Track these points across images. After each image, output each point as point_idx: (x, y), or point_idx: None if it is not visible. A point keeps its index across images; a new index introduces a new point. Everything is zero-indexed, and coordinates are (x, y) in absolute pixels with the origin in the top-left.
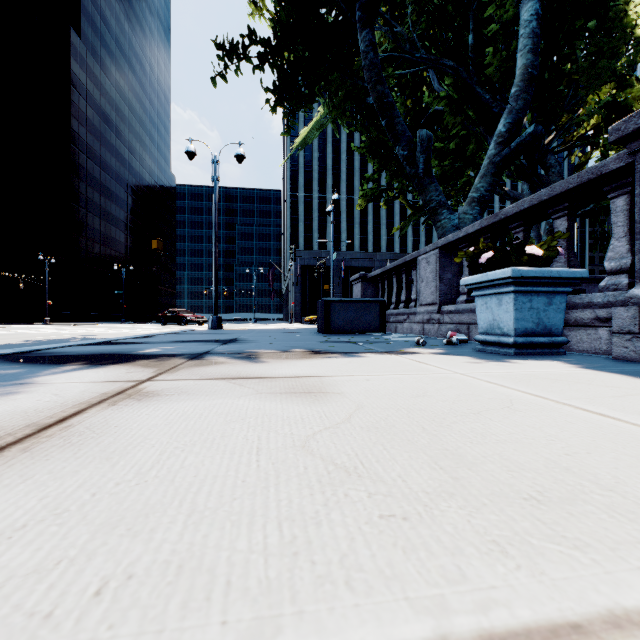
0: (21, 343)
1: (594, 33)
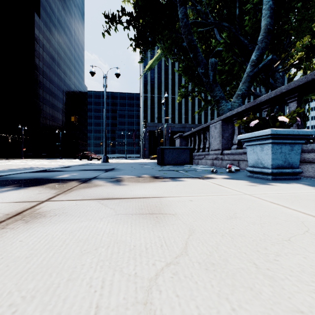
0: (2, 170)
1: (300, 9)
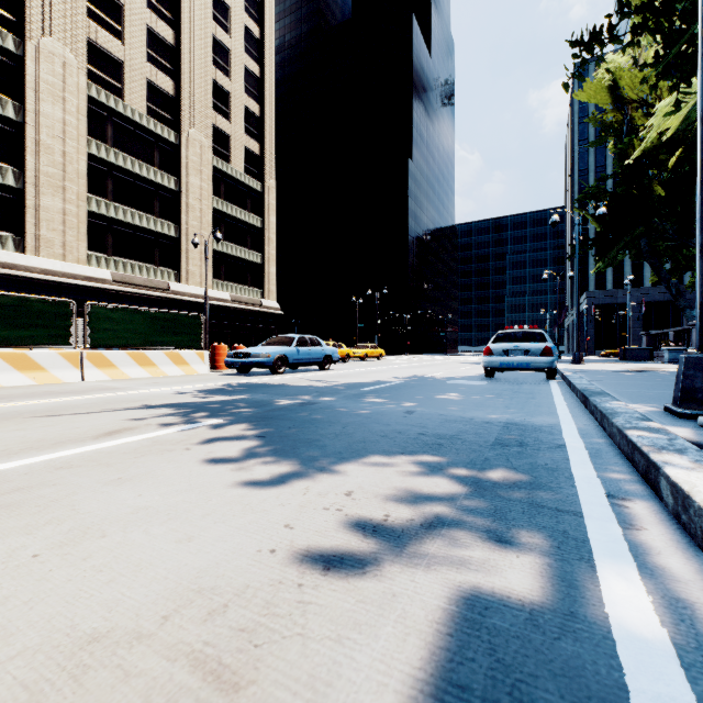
0: None
1: None
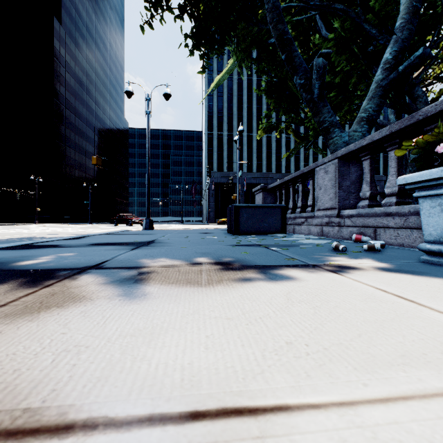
0: None
1: None
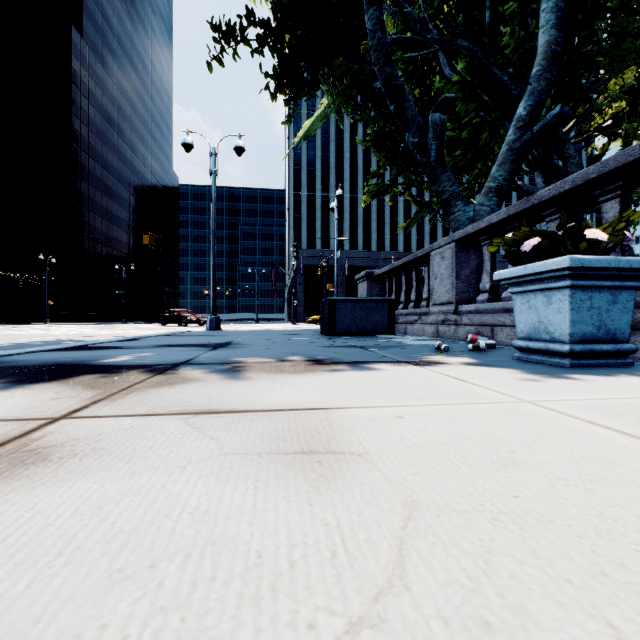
0: None
1: (618, 12)
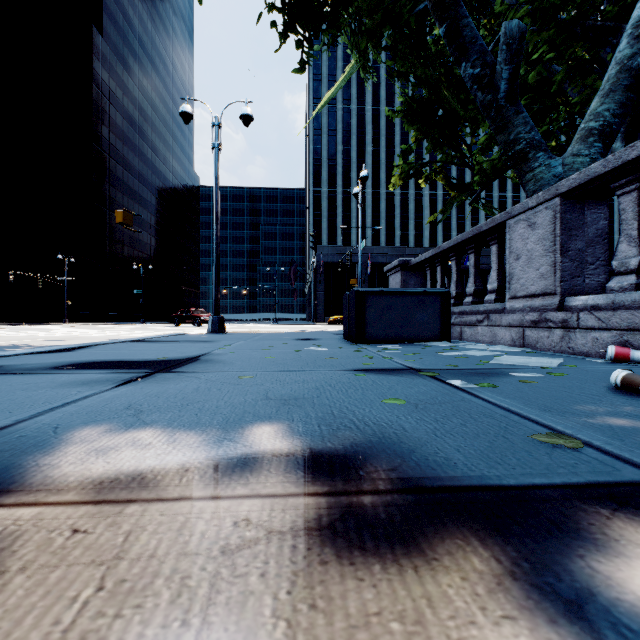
0: None
1: None
